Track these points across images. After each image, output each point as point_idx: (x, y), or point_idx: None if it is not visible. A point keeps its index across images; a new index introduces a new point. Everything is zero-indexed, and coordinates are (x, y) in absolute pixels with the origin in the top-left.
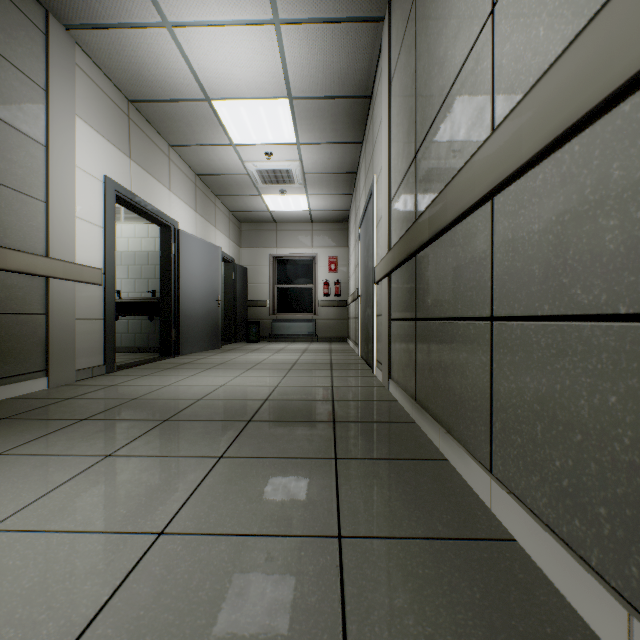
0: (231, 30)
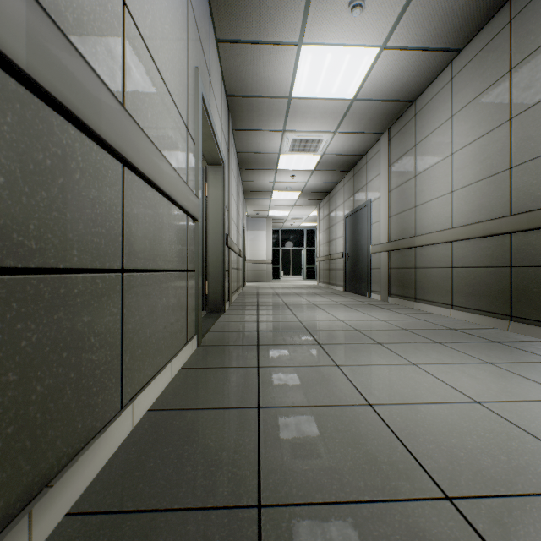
0: None
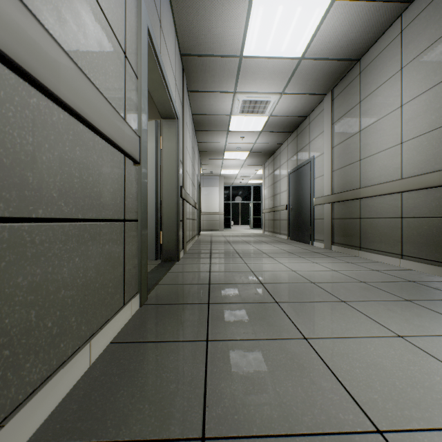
0: None
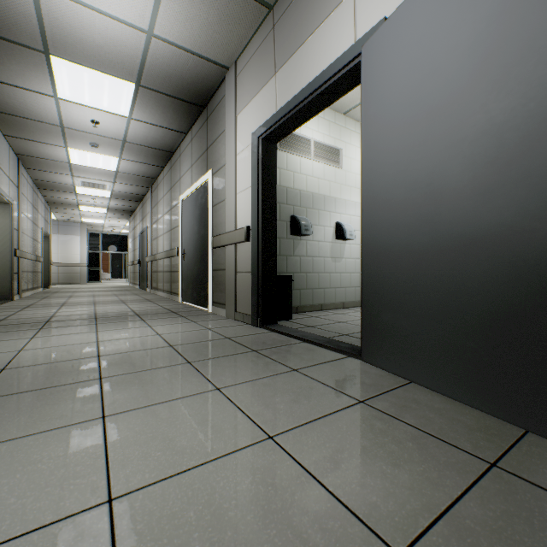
0: (90, 1)
